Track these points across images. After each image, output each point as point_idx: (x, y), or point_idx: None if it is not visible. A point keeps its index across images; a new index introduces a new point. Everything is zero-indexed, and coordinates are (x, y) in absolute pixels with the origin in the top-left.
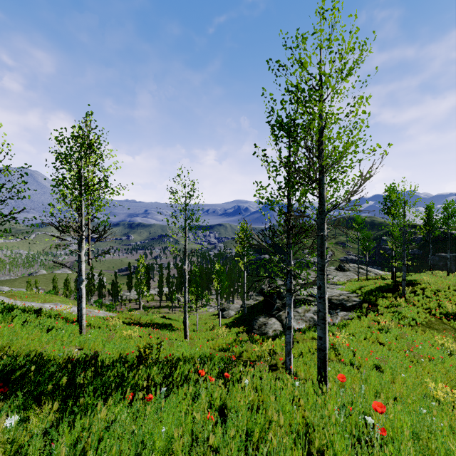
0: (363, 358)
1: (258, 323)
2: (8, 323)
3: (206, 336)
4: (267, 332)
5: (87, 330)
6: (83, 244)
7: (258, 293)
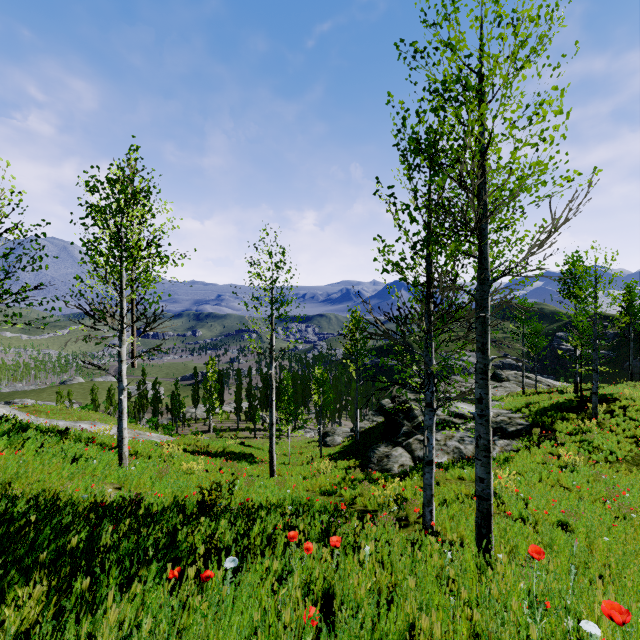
0: (541, 510)
1: (377, 455)
2: (17, 449)
3: (301, 472)
4: (391, 468)
5: (131, 460)
6: (123, 335)
7: (376, 411)
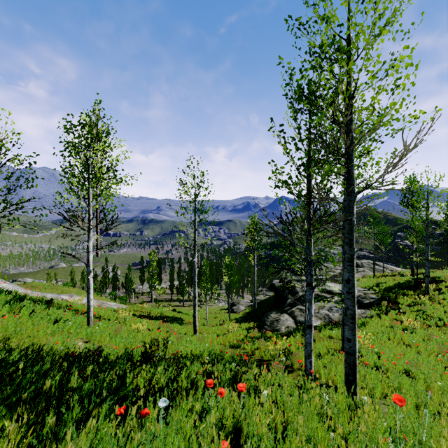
0: (390, 361)
1: (269, 319)
2: (15, 314)
3: (216, 331)
4: (279, 329)
5: (95, 322)
6: (90, 234)
7: (269, 288)
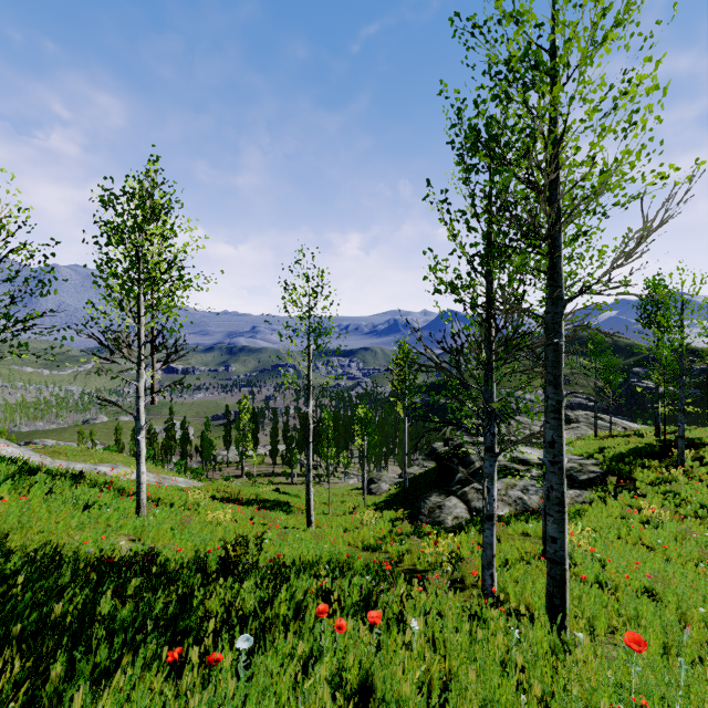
0: (621, 573)
1: (428, 505)
2: (22, 495)
3: (342, 523)
4: (444, 520)
5: (150, 508)
6: (141, 368)
7: (427, 455)
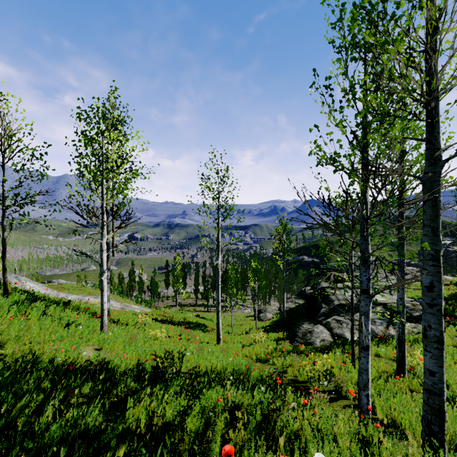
0: None
1: (301, 330)
2: (23, 315)
3: (241, 340)
4: (314, 342)
5: (110, 327)
6: (104, 231)
7: (298, 295)
